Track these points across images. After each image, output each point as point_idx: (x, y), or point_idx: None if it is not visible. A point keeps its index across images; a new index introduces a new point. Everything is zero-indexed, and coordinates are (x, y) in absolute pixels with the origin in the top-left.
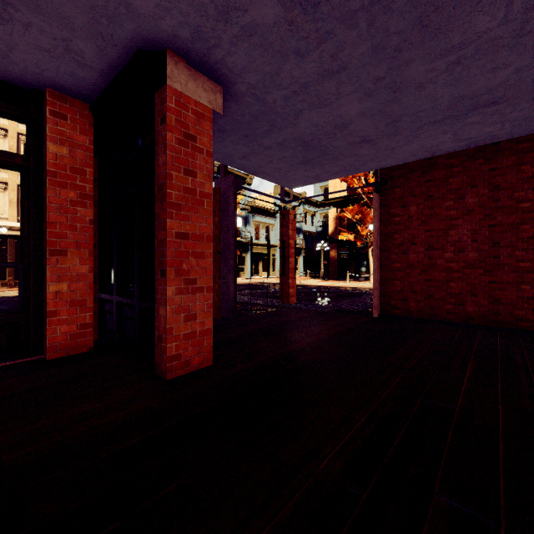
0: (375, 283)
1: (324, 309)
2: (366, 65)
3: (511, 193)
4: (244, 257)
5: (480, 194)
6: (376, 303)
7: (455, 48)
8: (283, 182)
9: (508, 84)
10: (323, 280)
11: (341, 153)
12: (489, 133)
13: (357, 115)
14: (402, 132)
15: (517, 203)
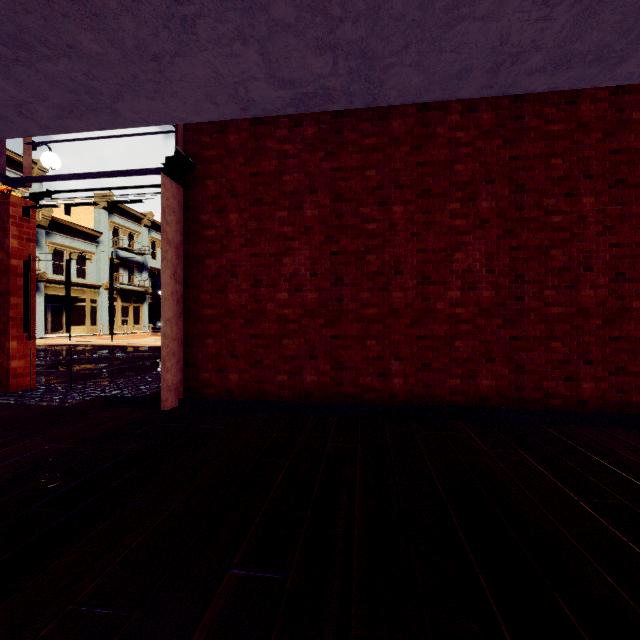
0: (172, 343)
1: (72, 401)
2: None
3: (356, 208)
4: None
5: (321, 205)
6: (174, 379)
7: None
8: None
9: None
10: None
11: (25, 26)
12: (319, 77)
13: None
14: None
15: (362, 222)
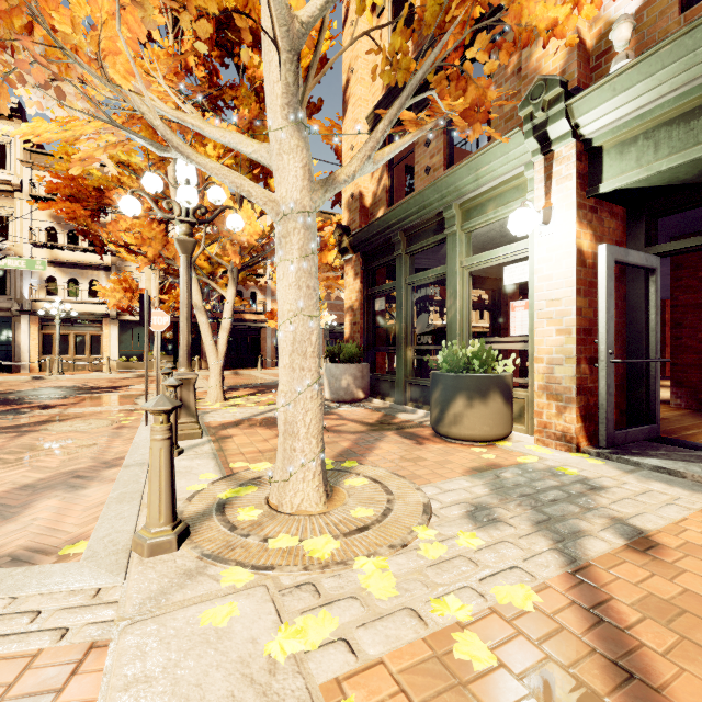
0: None
1: None
2: None
3: None
4: None
5: None
6: None
7: None
8: None
9: None
10: None
11: None
12: None
13: None
14: None
15: None
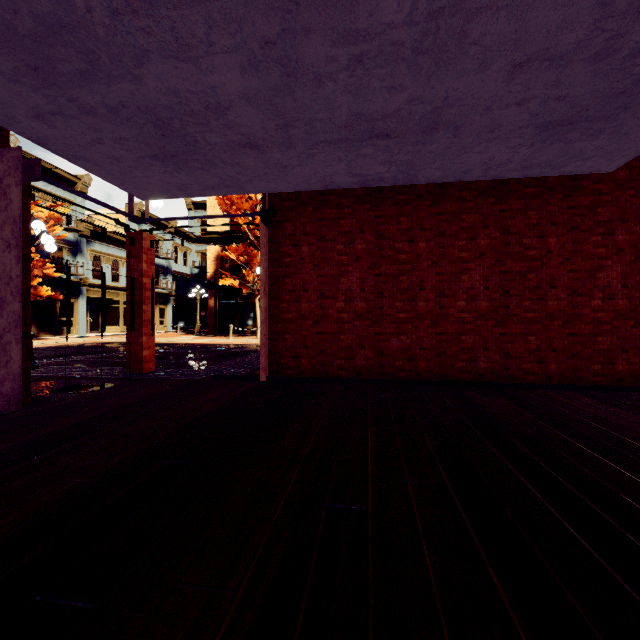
0: (264, 338)
1: (196, 377)
2: (251, 6)
3: (393, 244)
4: (73, 304)
5: (367, 241)
6: (265, 363)
7: (360, 36)
8: (128, 185)
9: (401, 116)
10: (199, 337)
11: (218, 157)
12: (378, 173)
13: (239, 97)
14: (296, 145)
15: (397, 254)
